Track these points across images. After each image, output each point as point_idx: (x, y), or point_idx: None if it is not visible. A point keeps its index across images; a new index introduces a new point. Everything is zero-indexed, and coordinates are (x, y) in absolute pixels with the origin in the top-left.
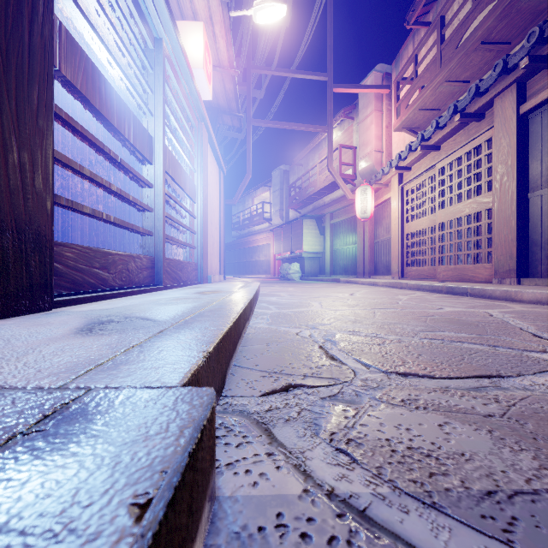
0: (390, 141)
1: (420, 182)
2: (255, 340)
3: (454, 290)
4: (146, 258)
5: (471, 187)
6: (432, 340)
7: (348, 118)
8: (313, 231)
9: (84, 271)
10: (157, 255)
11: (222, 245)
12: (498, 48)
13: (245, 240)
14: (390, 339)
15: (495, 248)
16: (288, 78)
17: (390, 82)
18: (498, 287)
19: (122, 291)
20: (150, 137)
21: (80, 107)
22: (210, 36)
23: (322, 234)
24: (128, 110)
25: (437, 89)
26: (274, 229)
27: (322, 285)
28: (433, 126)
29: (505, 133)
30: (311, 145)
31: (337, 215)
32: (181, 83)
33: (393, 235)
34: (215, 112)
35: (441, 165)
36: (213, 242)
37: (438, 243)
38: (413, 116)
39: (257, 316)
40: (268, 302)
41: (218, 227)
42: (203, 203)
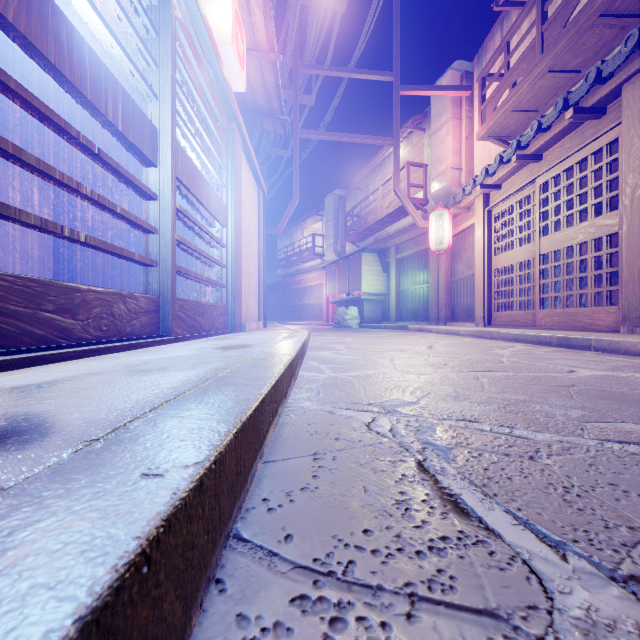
0: (471, 156)
1: (514, 203)
2: (293, 442)
3: (569, 342)
4: (146, 297)
5: (586, 206)
6: (626, 445)
7: (417, 129)
8: (375, 268)
9: (21, 317)
10: (164, 294)
11: (261, 284)
12: (623, 23)
13: (292, 279)
14: (543, 442)
15: (623, 286)
16: (344, 79)
17: (471, 83)
18: (639, 338)
19: (94, 347)
20: (152, 127)
21: (75, 103)
22: (242, 5)
23: (385, 271)
24: (112, 80)
25: (537, 83)
26: (327, 265)
27: (387, 334)
28: (534, 128)
29: (639, 130)
30: (372, 165)
31: (405, 248)
32: (203, 63)
33: (477, 271)
34: (252, 114)
35: (543, 180)
36: (250, 280)
37: (539, 280)
38: (503, 121)
39: (301, 384)
40: (319, 360)
41: (257, 261)
42: (234, 228)
